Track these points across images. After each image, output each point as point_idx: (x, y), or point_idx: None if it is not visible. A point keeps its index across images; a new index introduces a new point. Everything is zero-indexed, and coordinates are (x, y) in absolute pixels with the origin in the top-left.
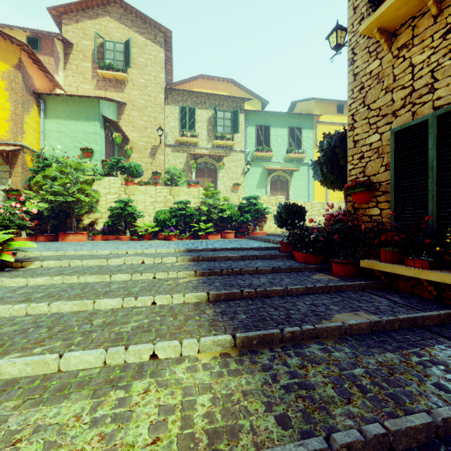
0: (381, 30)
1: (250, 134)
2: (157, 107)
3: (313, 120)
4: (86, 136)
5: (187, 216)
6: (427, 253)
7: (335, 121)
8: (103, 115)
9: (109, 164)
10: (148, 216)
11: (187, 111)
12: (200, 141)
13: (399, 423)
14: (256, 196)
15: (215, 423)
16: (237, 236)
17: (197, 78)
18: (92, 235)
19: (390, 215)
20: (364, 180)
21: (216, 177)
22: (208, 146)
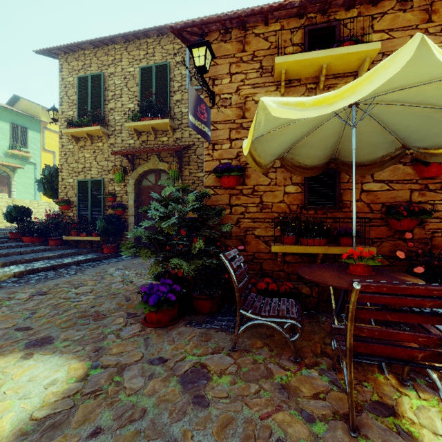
0: (73, 136)
1: None
2: None
3: (40, 125)
4: None
5: None
6: (87, 231)
7: None
8: None
9: None
10: None
11: None
12: None
13: (57, 264)
14: None
15: (2, 272)
16: None
17: None
18: None
19: (77, 216)
20: (66, 199)
21: None
22: None
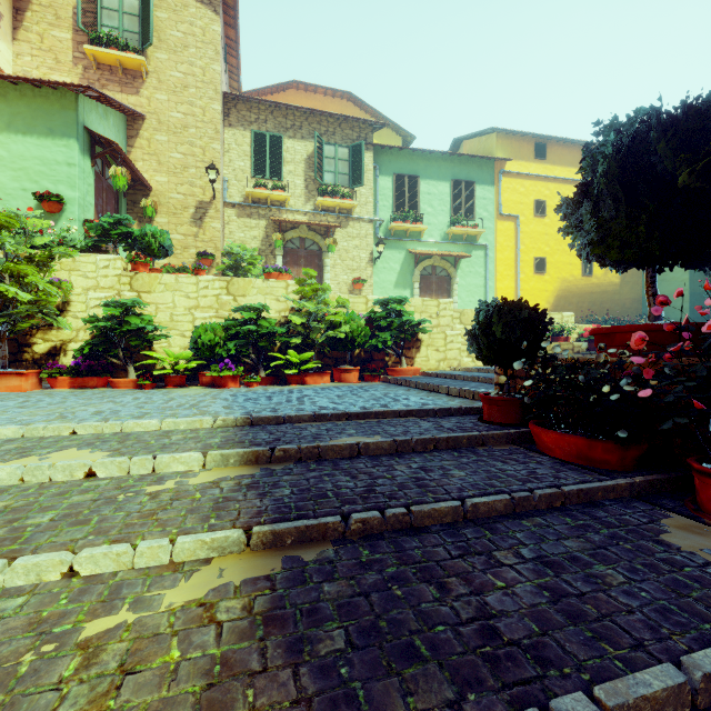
0: None
1: (383, 189)
2: (207, 127)
3: (494, 169)
4: (48, 168)
5: (260, 337)
6: None
7: (532, 172)
8: (87, 127)
9: (96, 227)
10: (179, 337)
11: (266, 141)
12: (291, 198)
13: None
14: (402, 299)
15: None
16: (365, 377)
17: (287, 88)
18: (48, 376)
19: None
20: None
21: (322, 267)
22: (306, 209)
